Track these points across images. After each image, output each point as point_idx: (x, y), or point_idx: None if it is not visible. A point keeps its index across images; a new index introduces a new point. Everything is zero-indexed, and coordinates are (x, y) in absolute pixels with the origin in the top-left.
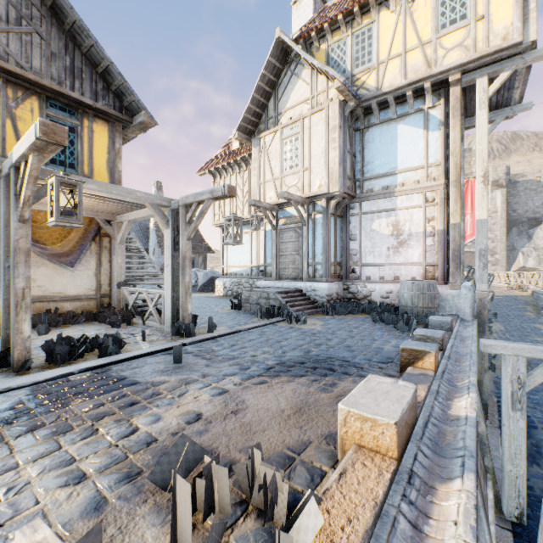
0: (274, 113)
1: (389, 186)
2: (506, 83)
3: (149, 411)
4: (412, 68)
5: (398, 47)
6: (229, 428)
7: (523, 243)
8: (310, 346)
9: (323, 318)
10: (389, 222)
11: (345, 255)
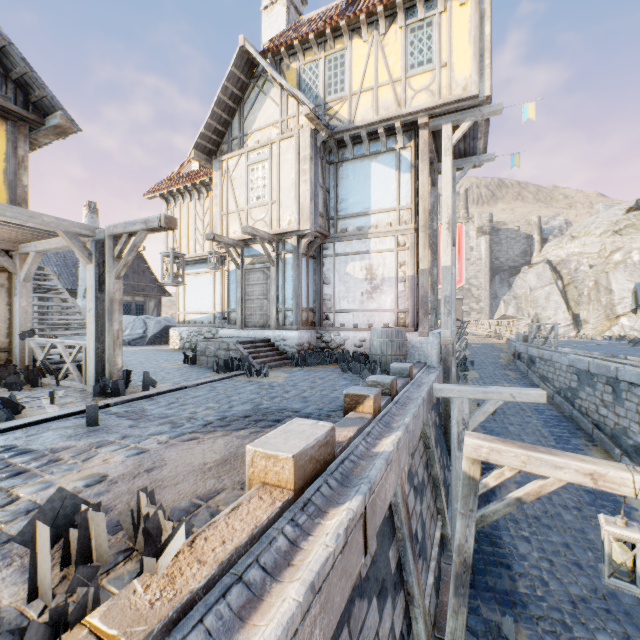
0: (239, 133)
1: (363, 227)
2: (470, 133)
3: (39, 479)
4: (384, 104)
5: (370, 80)
6: (137, 485)
7: (504, 291)
8: (263, 399)
9: (290, 370)
10: (363, 266)
11: (319, 301)
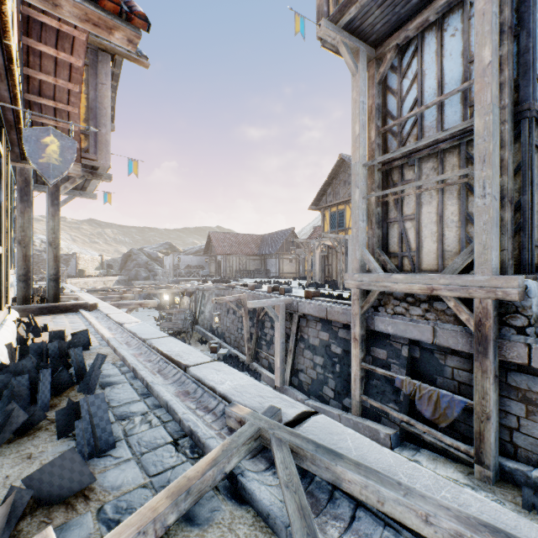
0: None
1: None
2: None
3: None
4: None
5: None
6: None
7: None
8: None
9: None
10: None
11: None
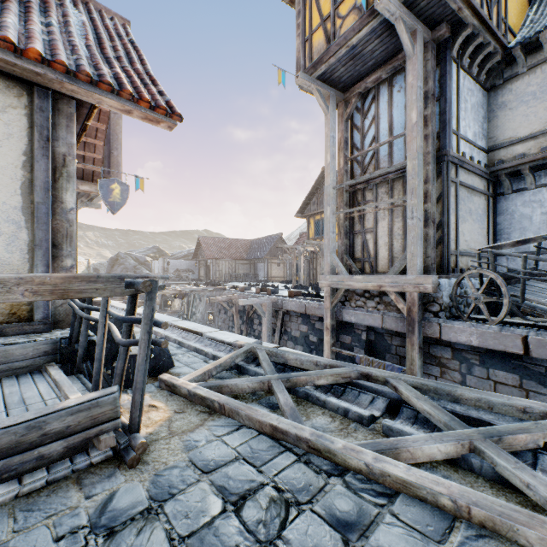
0: None
1: None
2: (344, 59)
3: None
4: None
5: None
6: None
7: None
8: None
9: None
10: None
11: None
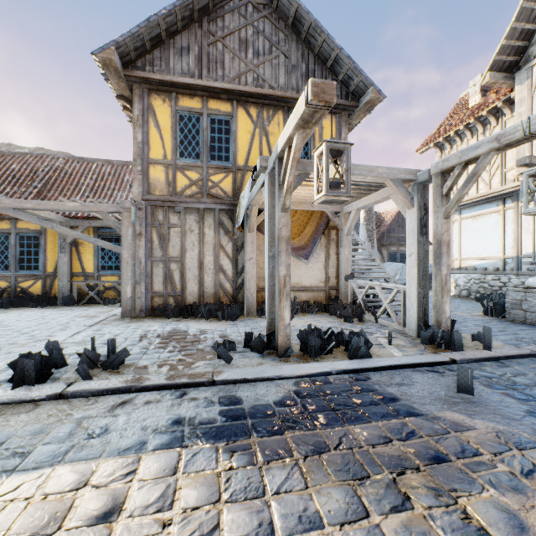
0: None
1: None
2: None
3: (484, 493)
4: None
5: None
6: None
7: None
8: None
9: None
10: None
11: None
